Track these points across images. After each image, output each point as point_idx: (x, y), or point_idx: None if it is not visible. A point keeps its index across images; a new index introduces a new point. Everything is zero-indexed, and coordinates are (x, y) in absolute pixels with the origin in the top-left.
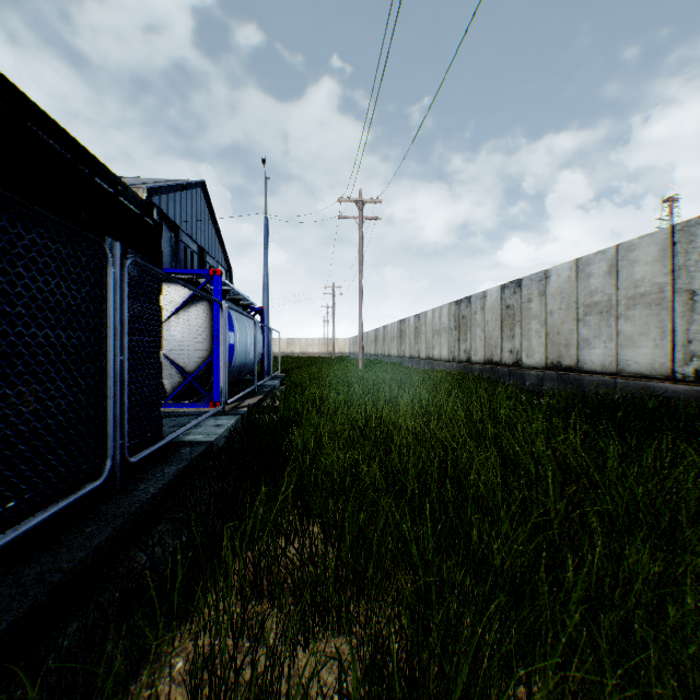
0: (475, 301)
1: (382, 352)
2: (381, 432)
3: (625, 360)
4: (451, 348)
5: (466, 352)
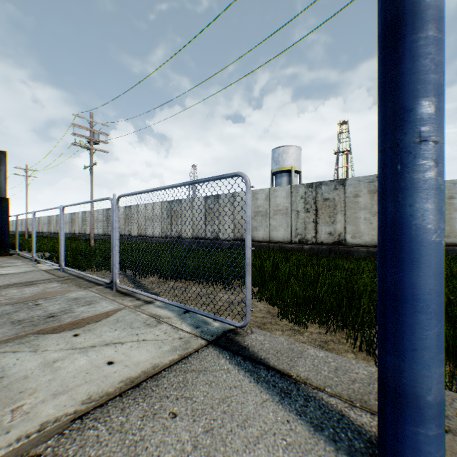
0: (77, 214)
1: (38, 230)
2: (39, 242)
3: (99, 232)
4: (70, 229)
5: (74, 230)
